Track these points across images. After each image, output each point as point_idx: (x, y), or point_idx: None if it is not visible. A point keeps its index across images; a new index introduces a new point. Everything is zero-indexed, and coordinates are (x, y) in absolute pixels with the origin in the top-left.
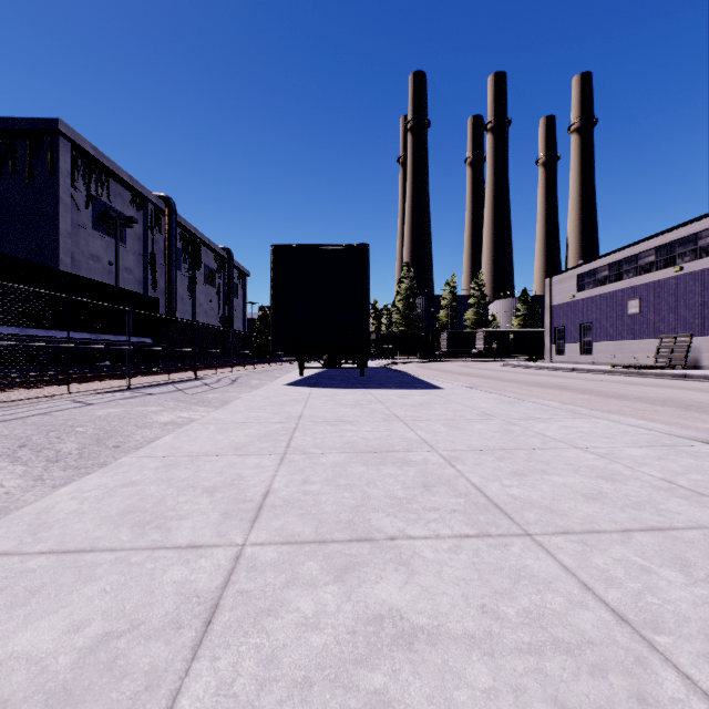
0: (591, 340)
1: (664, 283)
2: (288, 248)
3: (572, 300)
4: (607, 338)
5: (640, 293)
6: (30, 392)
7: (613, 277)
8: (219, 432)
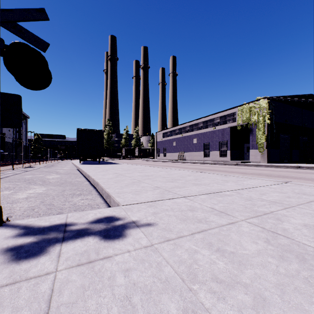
0: (166, 152)
1: (180, 138)
2: (82, 129)
3: (161, 140)
4: (169, 152)
5: (176, 140)
6: (10, 167)
7: (170, 135)
8: (88, 168)
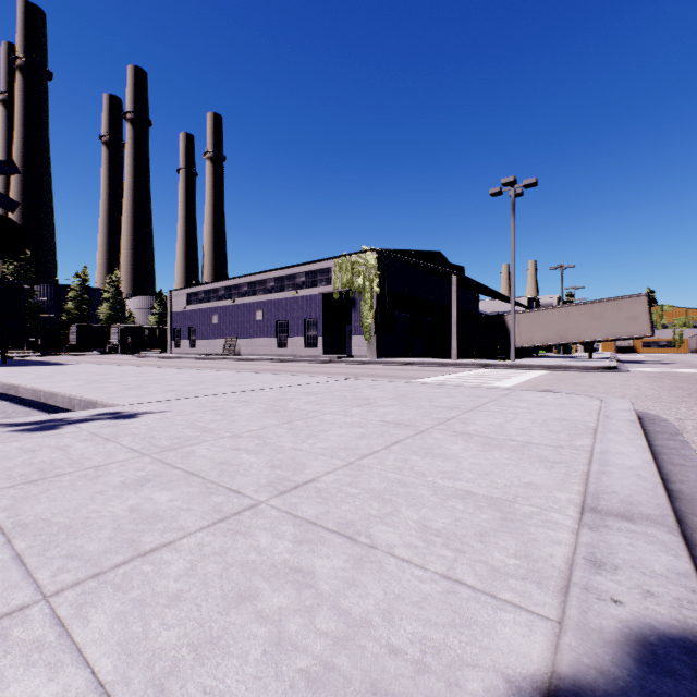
0: (196, 338)
1: (228, 308)
2: None
3: (185, 310)
4: (204, 337)
5: (219, 311)
6: None
7: (207, 299)
8: None
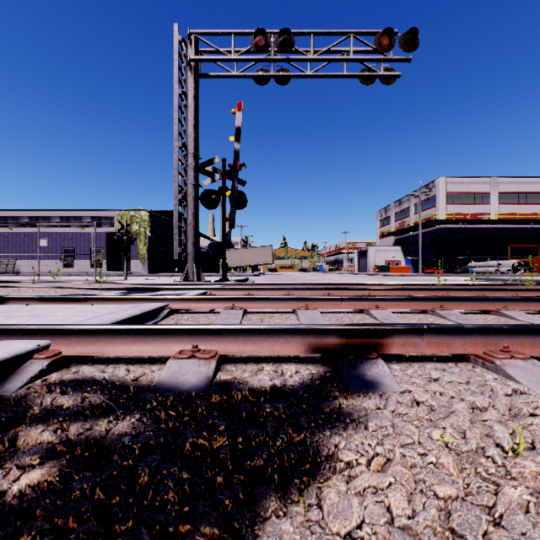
0: None
1: (3, 234)
2: None
3: None
4: None
5: None
6: None
7: None
8: None
